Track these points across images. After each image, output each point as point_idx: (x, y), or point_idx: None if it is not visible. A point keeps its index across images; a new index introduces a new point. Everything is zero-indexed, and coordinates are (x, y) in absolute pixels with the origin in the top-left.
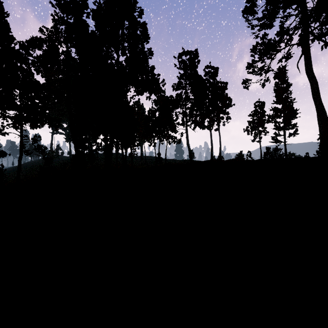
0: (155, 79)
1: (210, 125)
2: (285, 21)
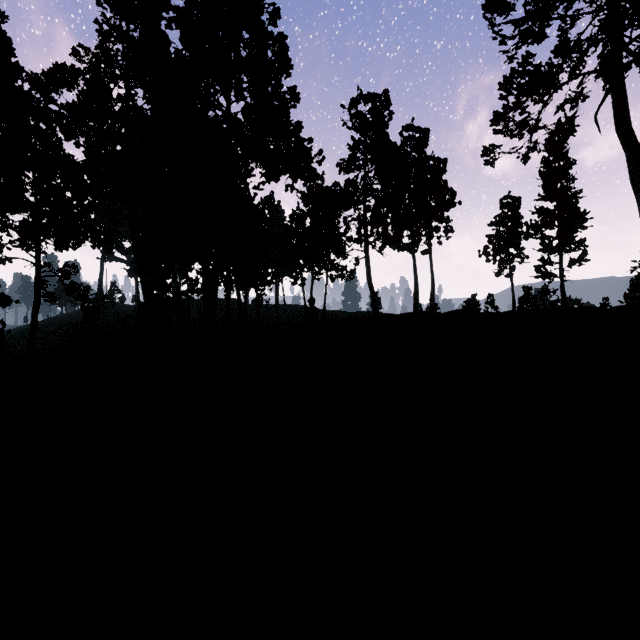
0: (304, 148)
1: (413, 244)
2: (569, 28)
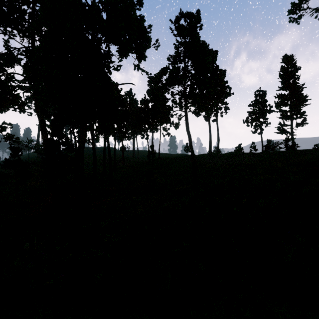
0: (145, 31)
1: (209, 114)
2: None
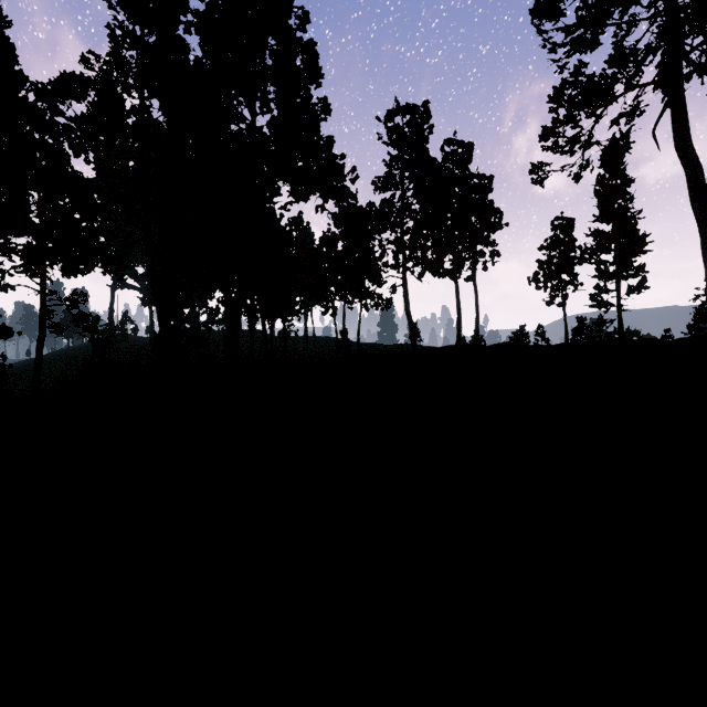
0: (335, 165)
1: (455, 270)
2: (625, 35)
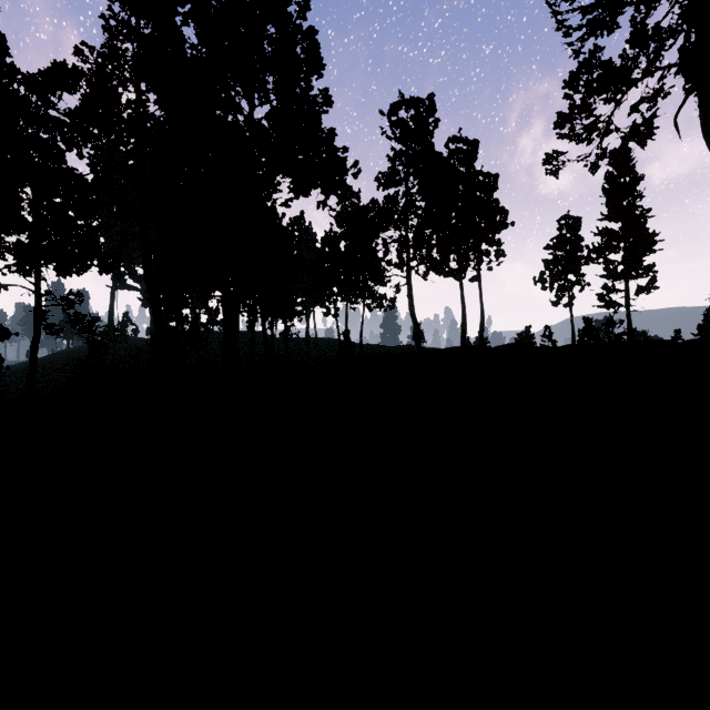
0: (337, 158)
1: (460, 269)
2: (643, 18)
